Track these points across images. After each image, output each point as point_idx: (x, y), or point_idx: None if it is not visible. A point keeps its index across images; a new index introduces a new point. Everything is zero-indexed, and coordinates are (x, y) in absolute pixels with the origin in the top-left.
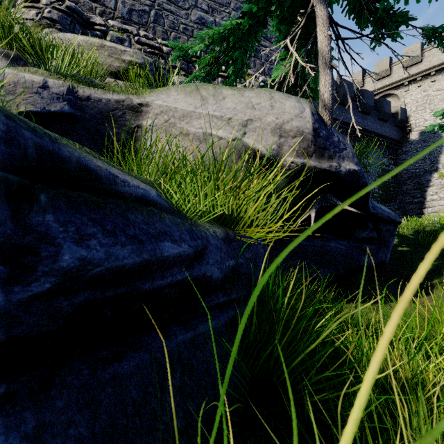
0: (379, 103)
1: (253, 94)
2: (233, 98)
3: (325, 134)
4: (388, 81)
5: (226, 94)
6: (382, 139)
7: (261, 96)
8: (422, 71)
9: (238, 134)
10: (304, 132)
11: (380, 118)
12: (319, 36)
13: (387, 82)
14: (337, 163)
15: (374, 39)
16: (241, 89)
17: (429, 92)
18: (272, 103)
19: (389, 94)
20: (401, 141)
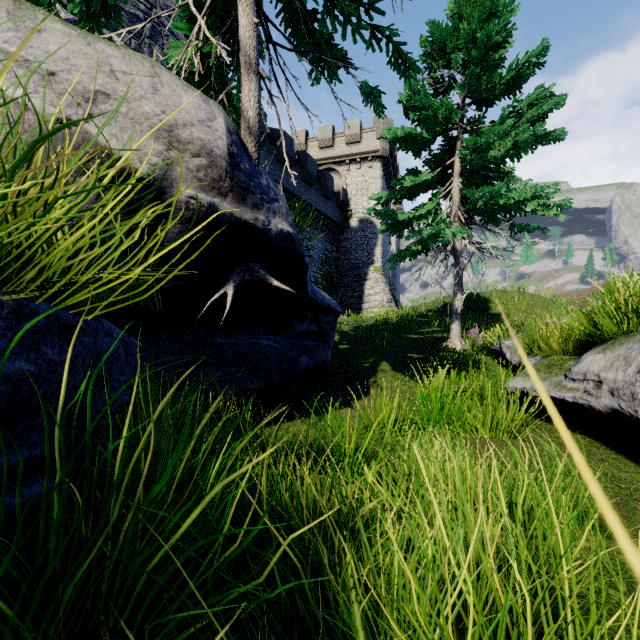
0: (322, 176)
1: (116, 52)
2: (65, 39)
3: (249, 168)
4: (331, 153)
5: (48, 25)
6: (325, 219)
7: (133, 62)
8: (361, 152)
9: (72, 113)
10: (214, 152)
11: (323, 194)
12: (241, 18)
13: (330, 154)
14: (266, 217)
15: (312, 64)
16: (91, 35)
17: (367, 178)
18: (155, 83)
19: (332, 168)
20: (343, 225)
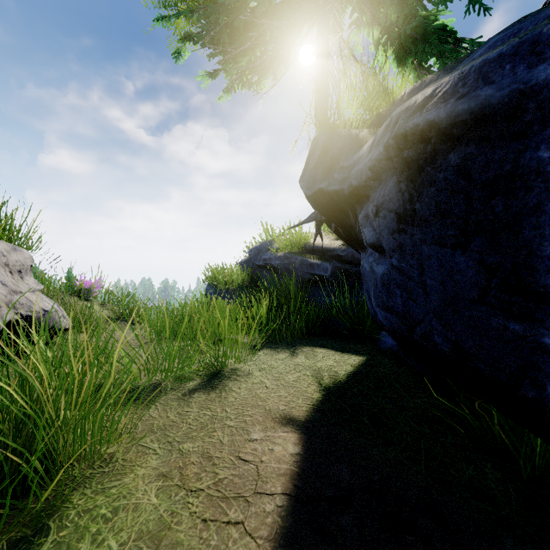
0: None
1: None
2: None
3: None
4: None
5: None
6: None
7: None
8: None
9: None
10: None
11: None
12: None
13: None
14: None
15: None
16: None
17: None
18: None
19: None
20: None
